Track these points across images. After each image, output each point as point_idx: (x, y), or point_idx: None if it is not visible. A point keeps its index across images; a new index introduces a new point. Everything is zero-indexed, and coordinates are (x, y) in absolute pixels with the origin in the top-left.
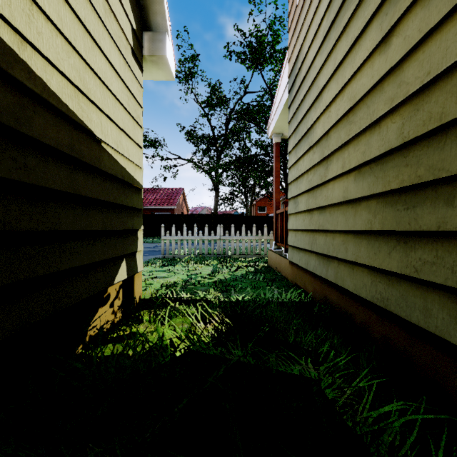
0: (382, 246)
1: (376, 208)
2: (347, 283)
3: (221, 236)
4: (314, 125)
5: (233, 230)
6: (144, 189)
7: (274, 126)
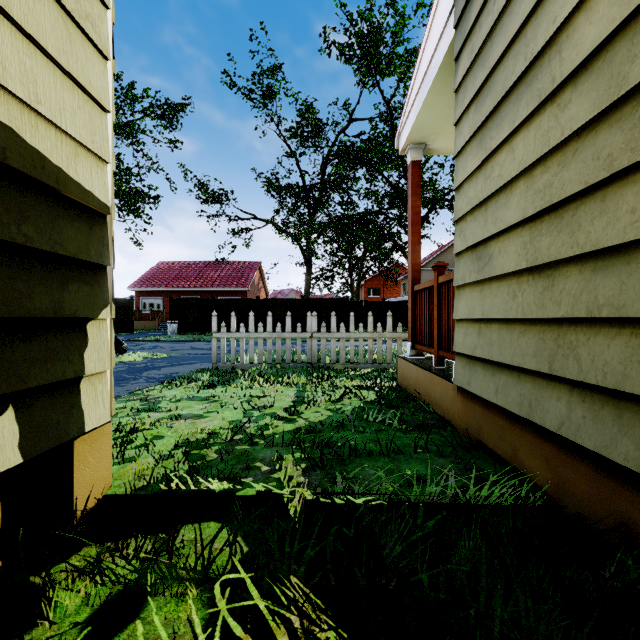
0: None
1: None
2: None
3: (313, 332)
4: (563, 30)
5: (333, 321)
6: (204, 263)
7: (412, 126)
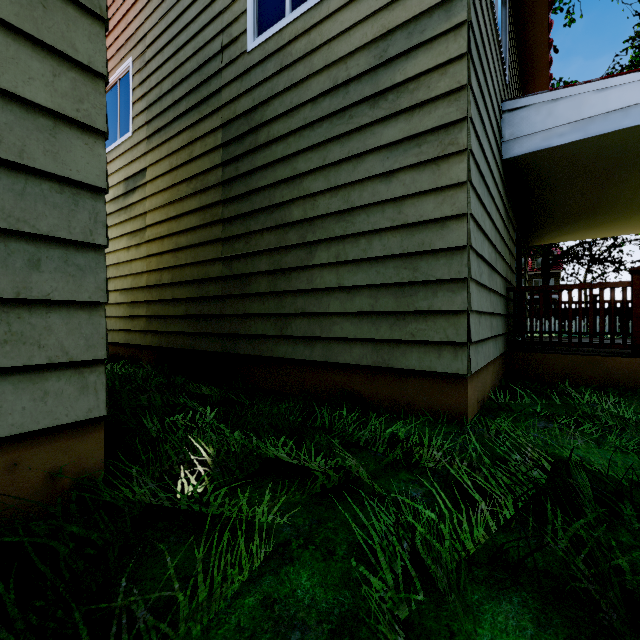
0: (127, 321)
1: (126, 308)
2: (117, 339)
3: None
4: None
5: None
6: None
7: None
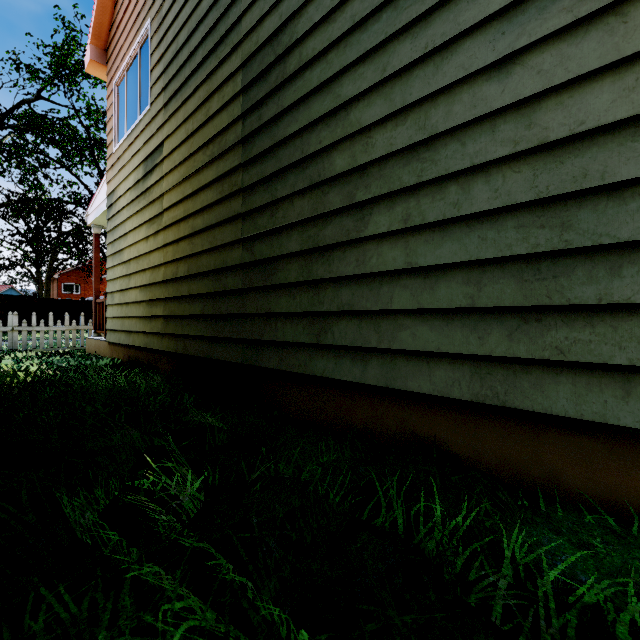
0: (146, 322)
1: (145, 307)
2: (137, 343)
3: (14, 327)
4: (124, 250)
5: (34, 319)
6: None
7: (94, 220)
